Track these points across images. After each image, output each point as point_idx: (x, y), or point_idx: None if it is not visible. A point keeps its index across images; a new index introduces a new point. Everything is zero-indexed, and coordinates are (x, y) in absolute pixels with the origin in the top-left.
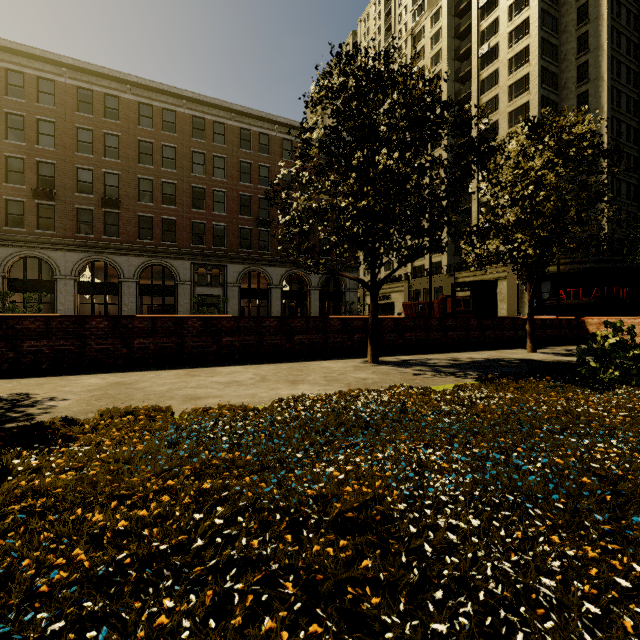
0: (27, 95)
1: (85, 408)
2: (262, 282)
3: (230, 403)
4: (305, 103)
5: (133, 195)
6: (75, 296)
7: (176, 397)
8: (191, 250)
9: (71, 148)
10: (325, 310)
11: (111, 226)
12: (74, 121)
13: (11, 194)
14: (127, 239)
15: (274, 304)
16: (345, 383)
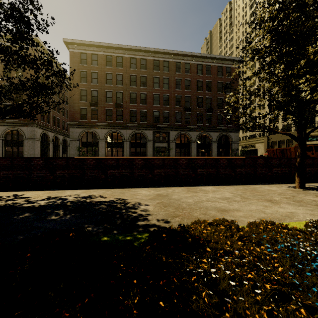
0: (88, 62)
1: (166, 213)
2: (182, 140)
3: (256, 217)
4: (256, 24)
5: (128, 101)
6: (105, 148)
7: (209, 208)
8: (153, 125)
9: (104, 83)
10: (218, 154)
11: (119, 116)
12: (105, 70)
13: (82, 105)
14: (125, 122)
15: (193, 151)
16: (314, 205)
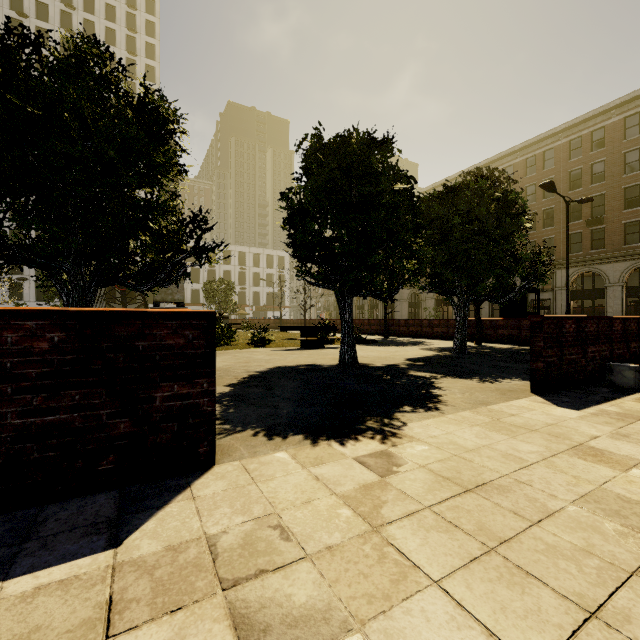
0: None
1: None
2: None
3: None
4: None
5: None
6: None
7: None
8: None
9: None
10: None
11: None
12: None
13: None
14: None
15: (611, 303)
16: None
